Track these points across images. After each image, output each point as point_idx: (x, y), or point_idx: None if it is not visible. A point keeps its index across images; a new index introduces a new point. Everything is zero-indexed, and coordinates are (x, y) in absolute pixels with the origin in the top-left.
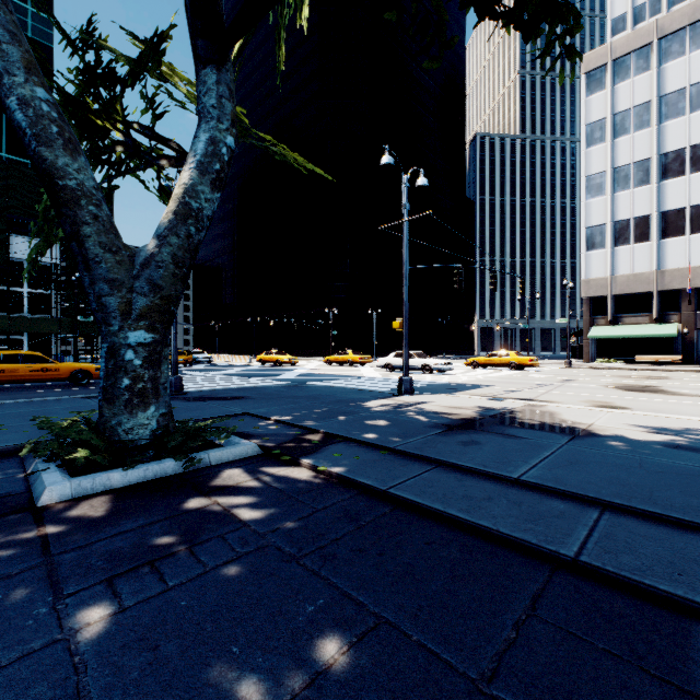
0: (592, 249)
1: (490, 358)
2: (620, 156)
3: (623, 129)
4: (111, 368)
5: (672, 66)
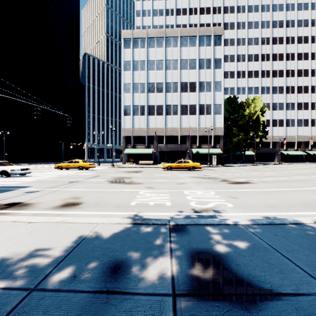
0: (126, 115)
1: (69, 164)
2: (136, 79)
3: (137, 68)
4: None
5: (151, 50)
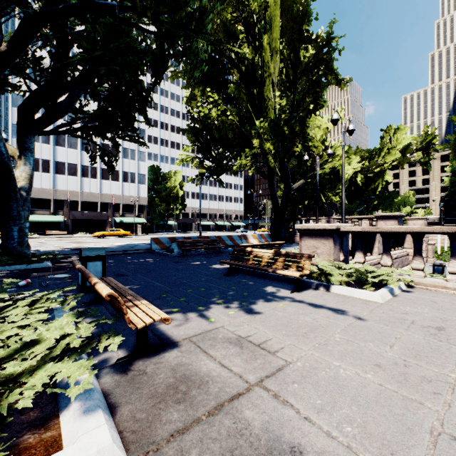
0: None
1: None
2: None
3: None
4: (22, 235)
5: None
